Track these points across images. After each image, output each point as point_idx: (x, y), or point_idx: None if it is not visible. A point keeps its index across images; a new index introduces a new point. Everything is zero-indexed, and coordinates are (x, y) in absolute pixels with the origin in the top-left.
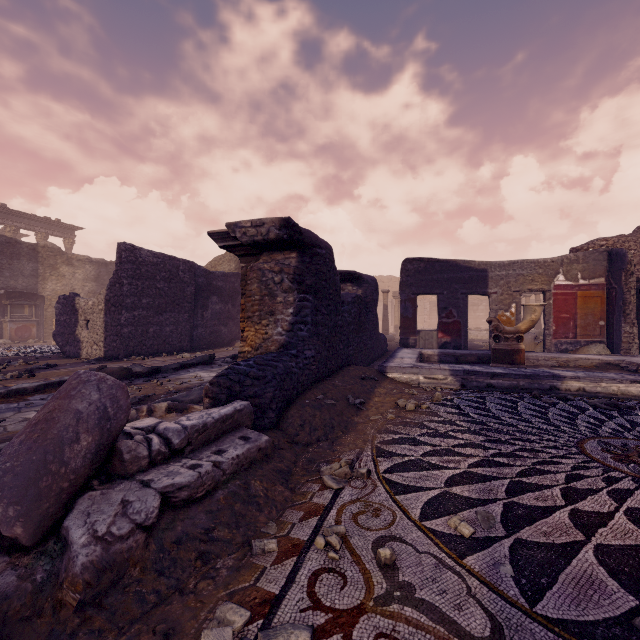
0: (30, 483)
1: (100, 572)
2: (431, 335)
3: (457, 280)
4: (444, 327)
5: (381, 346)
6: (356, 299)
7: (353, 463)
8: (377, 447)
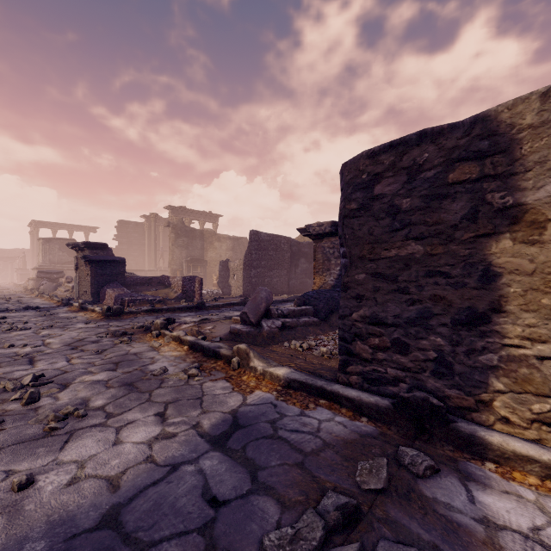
0: (254, 311)
1: (270, 332)
2: None
3: None
4: None
5: None
6: None
7: None
8: None
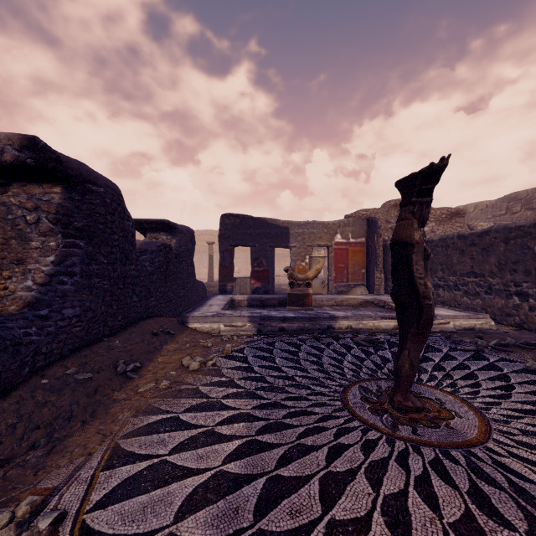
0: None
1: None
2: (245, 282)
3: (266, 235)
4: (256, 275)
5: (198, 293)
6: (162, 248)
7: (51, 497)
8: (115, 447)
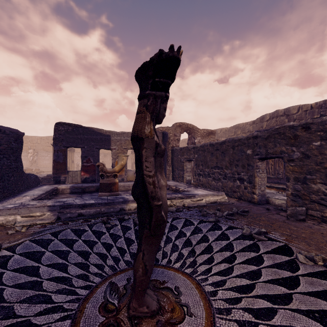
0: None
1: None
2: (77, 174)
3: (93, 140)
4: (85, 168)
5: (28, 184)
6: None
7: None
8: None
